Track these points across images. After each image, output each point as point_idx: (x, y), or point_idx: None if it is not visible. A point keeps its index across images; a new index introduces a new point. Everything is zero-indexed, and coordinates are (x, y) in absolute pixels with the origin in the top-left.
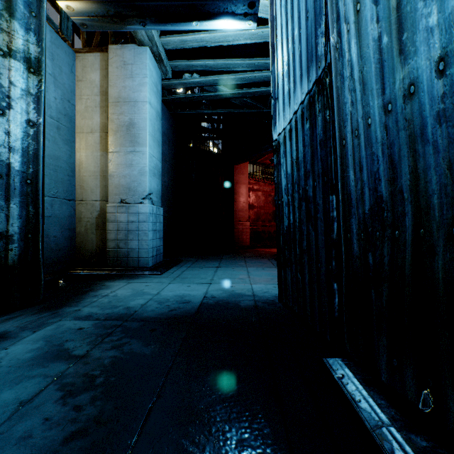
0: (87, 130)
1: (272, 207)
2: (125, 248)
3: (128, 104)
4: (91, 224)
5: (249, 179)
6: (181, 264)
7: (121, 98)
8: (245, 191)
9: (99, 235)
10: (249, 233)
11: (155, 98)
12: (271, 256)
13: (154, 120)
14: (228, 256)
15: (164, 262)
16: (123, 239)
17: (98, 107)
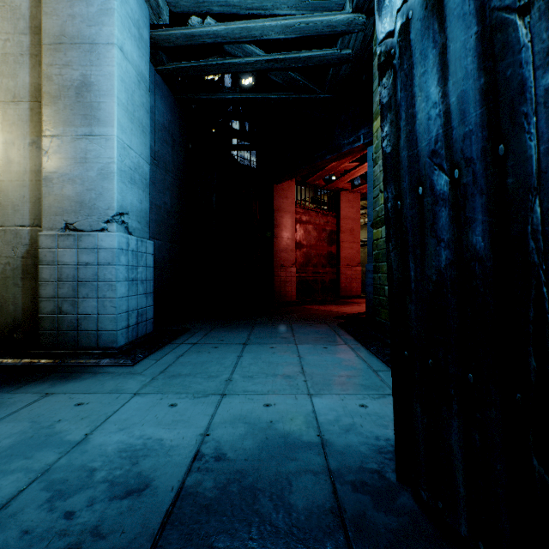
0: (6, 96)
1: (326, 247)
2: (74, 313)
3: (79, 48)
4: (12, 269)
5: (295, 206)
6: (182, 339)
7: (66, 36)
8: (289, 223)
9: (28, 288)
10: (295, 282)
11: (135, 48)
12: (331, 319)
13: (134, 85)
14: (264, 319)
15: (153, 335)
16: (70, 296)
17: (27, 55)
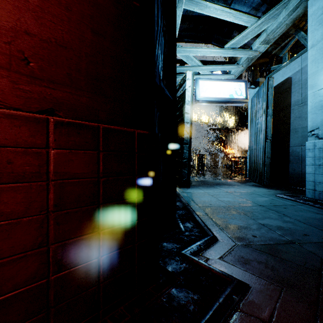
0: None
1: None
2: None
3: None
4: None
5: None
6: (315, 208)
7: None
8: None
9: None
10: None
11: None
12: (245, 270)
13: None
14: None
15: None
16: None
17: None
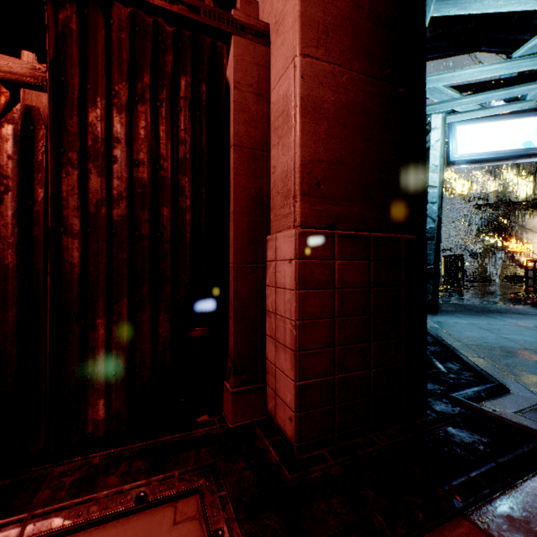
0: None
1: None
2: None
3: None
4: None
5: None
6: None
7: None
8: None
9: None
10: None
11: None
12: None
13: None
14: None
15: None
16: None
17: None
